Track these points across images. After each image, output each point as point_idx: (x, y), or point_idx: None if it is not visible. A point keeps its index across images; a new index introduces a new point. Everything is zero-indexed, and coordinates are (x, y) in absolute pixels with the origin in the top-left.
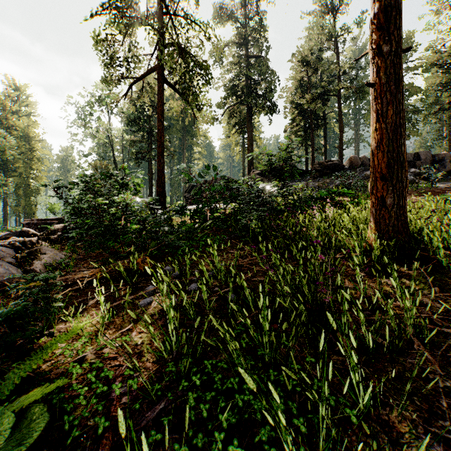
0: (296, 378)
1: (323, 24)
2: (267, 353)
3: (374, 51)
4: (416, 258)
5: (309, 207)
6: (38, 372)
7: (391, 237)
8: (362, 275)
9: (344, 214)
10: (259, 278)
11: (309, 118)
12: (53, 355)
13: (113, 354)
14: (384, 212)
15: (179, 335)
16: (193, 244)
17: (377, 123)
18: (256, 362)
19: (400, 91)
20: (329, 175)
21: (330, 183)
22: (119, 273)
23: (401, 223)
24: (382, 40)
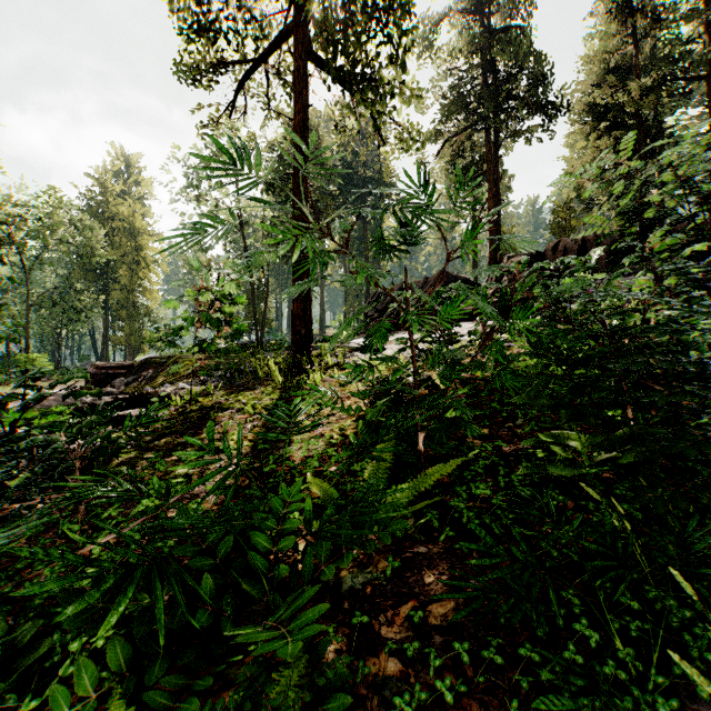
0: None
1: None
2: None
3: None
4: None
5: None
6: None
7: None
8: None
9: None
10: None
11: None
12: None
13: None
14: None
15: None
16: None
17: None
18: None
19: None
20: None
21: None
22: None
23: None
24: None
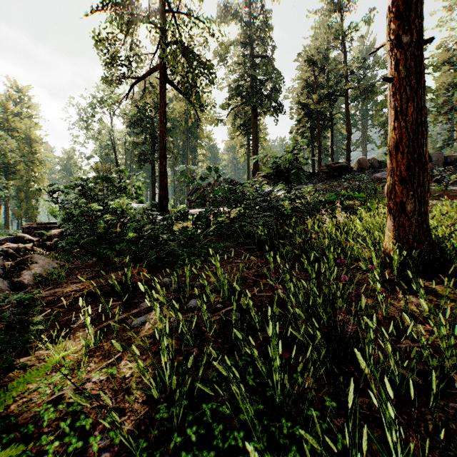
0: (319, 446)
1: (330, 22)
2: (278, 394)
3: (392, 42)
4: (440, 270)
5: (317, 211)
6: (1, 419)
7: (412, 247)
8: (381, 290)
9: (357, 220)
10: (266, 293)
11: (316, 119)
12: (27, 391)
13: (96, 391)
14: (403, 219)
15: (174, 365)
16: (195, 252)
17: (395, 121)
18: (265, 405)
19: (421, 86)
20: (337, 178)
21: (338, 186)
22: (112, 287)
23: (422, 231)
24: (402, 30)
